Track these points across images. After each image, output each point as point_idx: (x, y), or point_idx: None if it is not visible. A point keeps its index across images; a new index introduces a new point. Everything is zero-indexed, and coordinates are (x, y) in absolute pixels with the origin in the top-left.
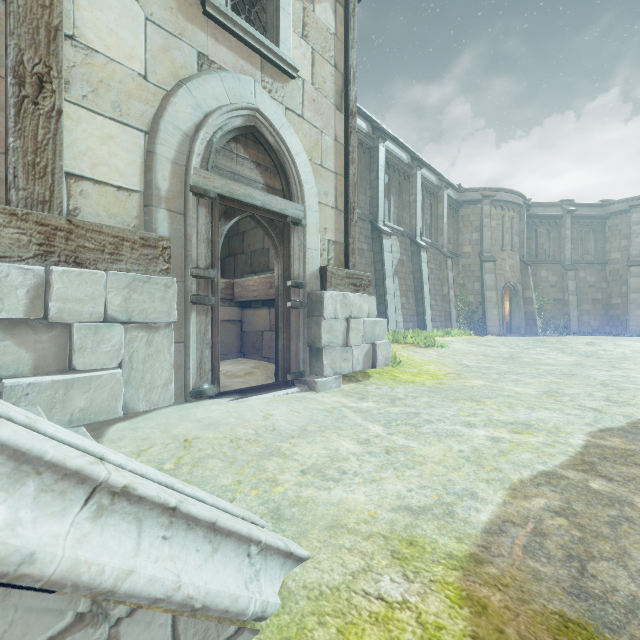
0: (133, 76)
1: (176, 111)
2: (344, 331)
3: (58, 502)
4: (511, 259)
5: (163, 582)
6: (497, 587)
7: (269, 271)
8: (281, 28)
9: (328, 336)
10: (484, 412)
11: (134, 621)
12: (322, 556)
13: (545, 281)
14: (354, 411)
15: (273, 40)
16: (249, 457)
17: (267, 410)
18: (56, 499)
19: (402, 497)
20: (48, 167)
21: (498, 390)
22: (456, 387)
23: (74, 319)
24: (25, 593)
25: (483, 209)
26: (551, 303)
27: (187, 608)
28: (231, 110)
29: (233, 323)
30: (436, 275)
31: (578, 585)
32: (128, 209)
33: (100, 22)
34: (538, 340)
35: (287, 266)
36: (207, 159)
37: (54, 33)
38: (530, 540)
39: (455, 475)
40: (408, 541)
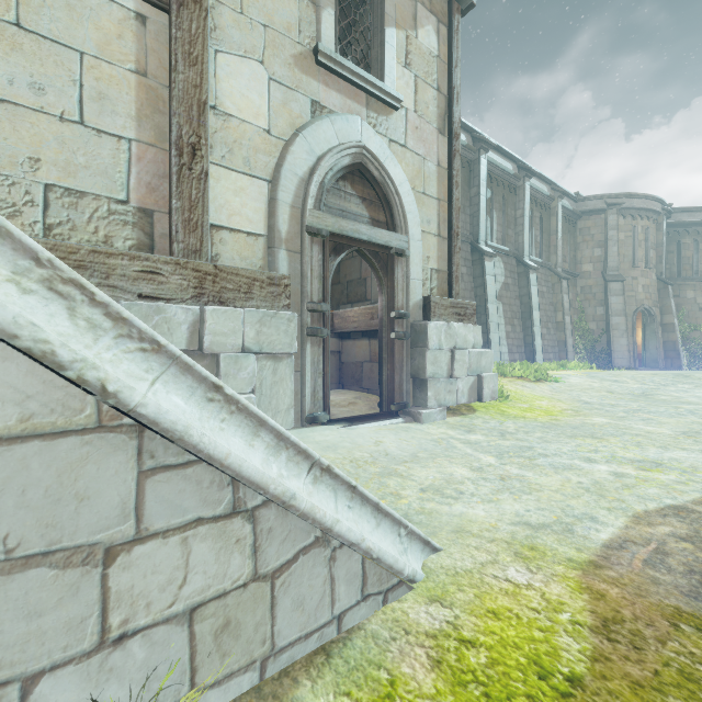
0: (259, 132)
1: (294, 159)
2: (448, 362)
3: (296, 469)
4: (645, 278)
5: (355, 533)
6: (615, 584)
7: (366, 301)
8: (385, 62)
9: (432, 367)
10: (607, 449)
11: (342, 552)
12: (453, 550)
13: (692, 303)
14: (462, 442)
15: (377, 75)
16: (370, 475)
17: (377, 437)
18: (295, 467)
19: (521, 515)
20: (199, 221)
21: (624, 428)
22: (574, 424)
23: (221, 350)
24: (293, 516)
25: (608, 220)
26: (700, 330)
27: (368, 556)
28: (340, 151)
29: (332, 354)
30: (548, 299)
31: (697, 591)
32: (255, 252)
33: (234, 89)
34: (680, 375)
35: (391, 297)
36: (319, 200)
37: (203, 107)
38: (651, 556)
39: (574, 502)
40: (529, 547)
